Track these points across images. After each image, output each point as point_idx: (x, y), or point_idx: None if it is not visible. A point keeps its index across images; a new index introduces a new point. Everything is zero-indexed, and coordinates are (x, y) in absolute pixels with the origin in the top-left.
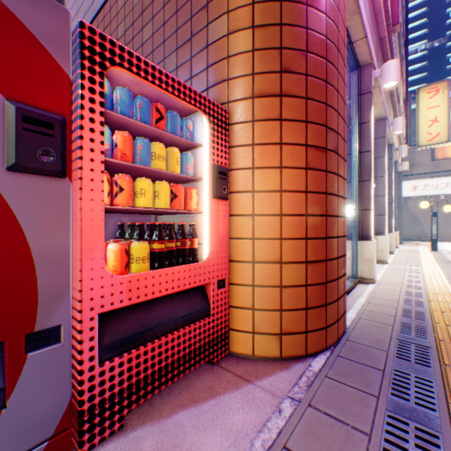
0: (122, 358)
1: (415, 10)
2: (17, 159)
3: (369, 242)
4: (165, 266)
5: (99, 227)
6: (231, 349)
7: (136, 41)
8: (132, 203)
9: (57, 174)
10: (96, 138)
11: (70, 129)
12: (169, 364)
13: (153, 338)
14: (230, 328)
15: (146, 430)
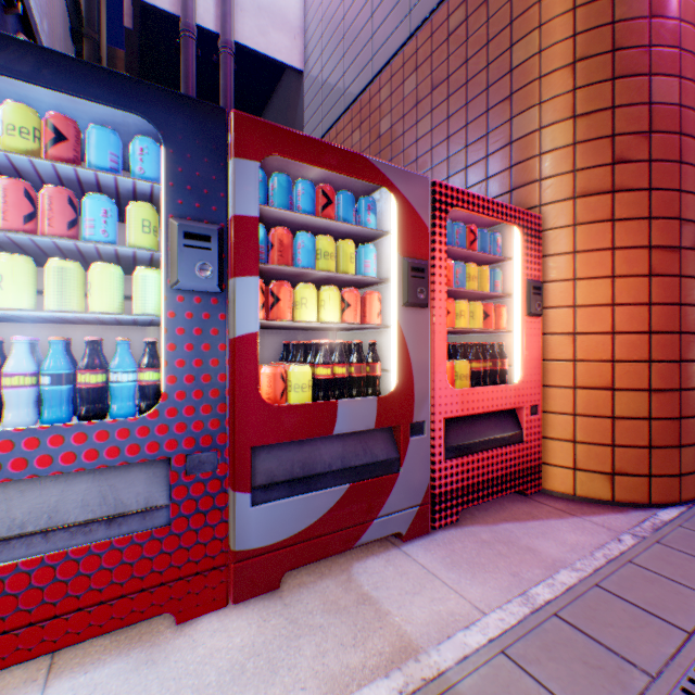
0: (457, 460)
1: None
2: (408, 298)
3: None
4: (481, 385)
5: (443, 346)
6: (543, 486)
7: (406, 136)
8: (454, 324)
9: (424, 306)
10: (441, 273)
11: (428, 270)
12: (488, 479)
13: (476, 451)
14: (542, 462)
15: (478, 528)
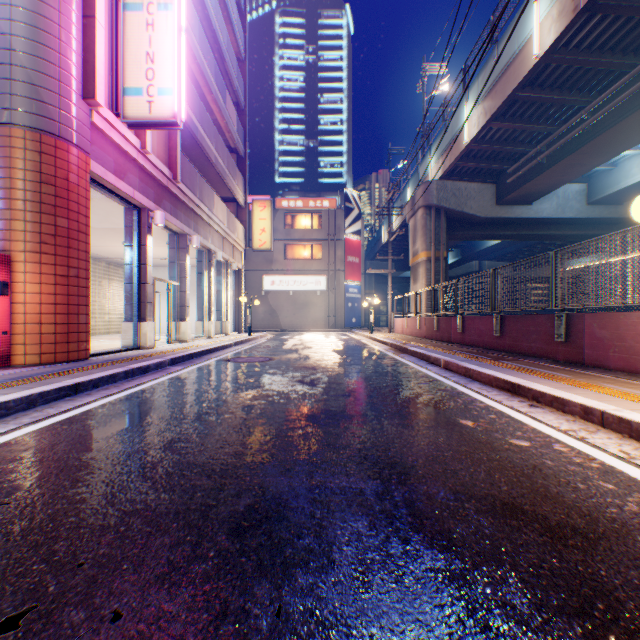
0: None
1: (296, 103)
2: None
3: (147, 323)
4: None
5: None
6: (14, 364)
7: None
8: None
9: None
10: None
11: None
12: None
13: None
14: (14, 354)
15: None
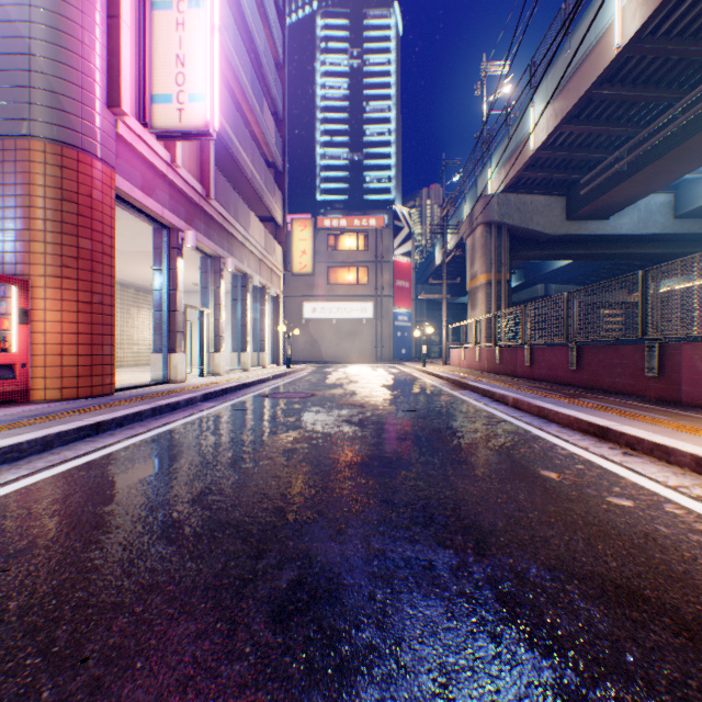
0: None
1: (340, 113)
2: None
3: (177, 354)
4: None
5: None
6: (34, 399)
7: None
8: None
9: None
10: None
11: None
12: None
13: None
14: (33, 389)
15: None
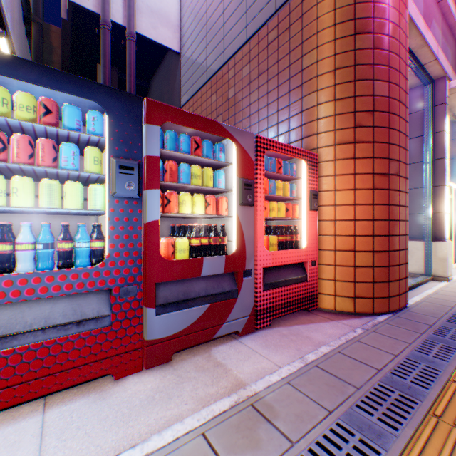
0: (270, 291)
1: None
2: (242, 201)
3: (443, 242)
4: (284, 249)
5: (262, 227)
6: (319, 306)
7: (244, 101)
8: (269, 215)
9: (251, 205)
10: (261, 186)
11: (254, 185)
12: (288, 302)
13: (280, 286)
14: (318, 292)
15: (281, 328)
